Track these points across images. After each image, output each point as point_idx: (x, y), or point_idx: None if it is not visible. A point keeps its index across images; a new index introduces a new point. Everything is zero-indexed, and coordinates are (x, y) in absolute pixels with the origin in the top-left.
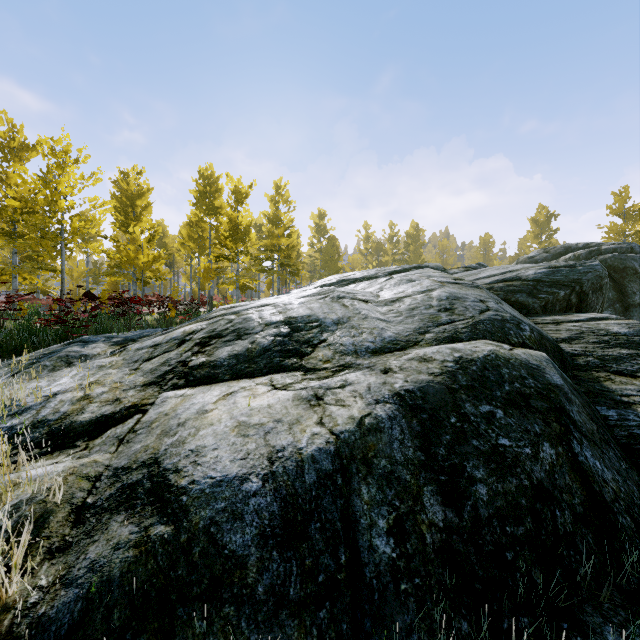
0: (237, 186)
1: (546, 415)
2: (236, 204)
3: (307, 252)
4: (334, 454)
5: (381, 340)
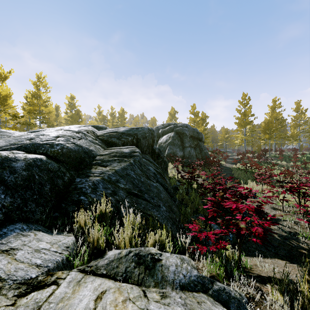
0: None
1: None
2: None
3: (64, 117)
4: None
5: None
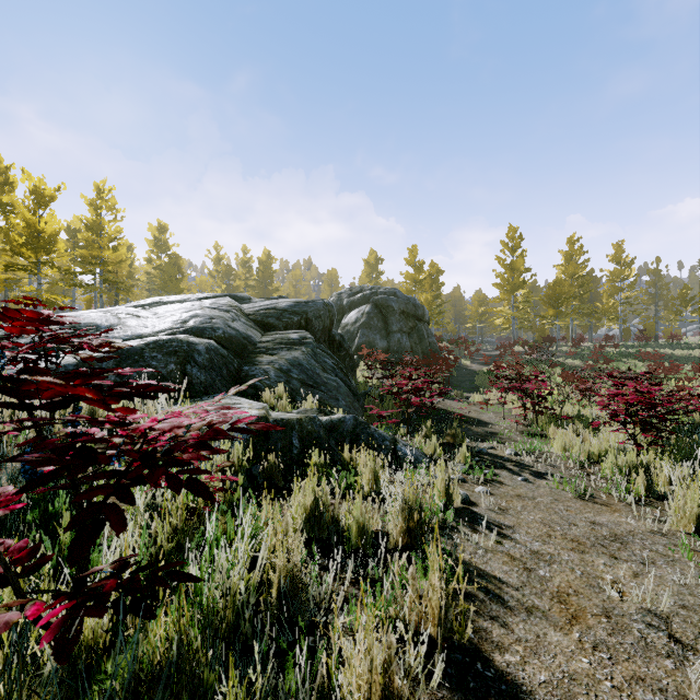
0: (38, 186)
1: (181, 357)
2: (37, 207)
3: (144, 268)
4: (75, 365)
5: (133, 336)
